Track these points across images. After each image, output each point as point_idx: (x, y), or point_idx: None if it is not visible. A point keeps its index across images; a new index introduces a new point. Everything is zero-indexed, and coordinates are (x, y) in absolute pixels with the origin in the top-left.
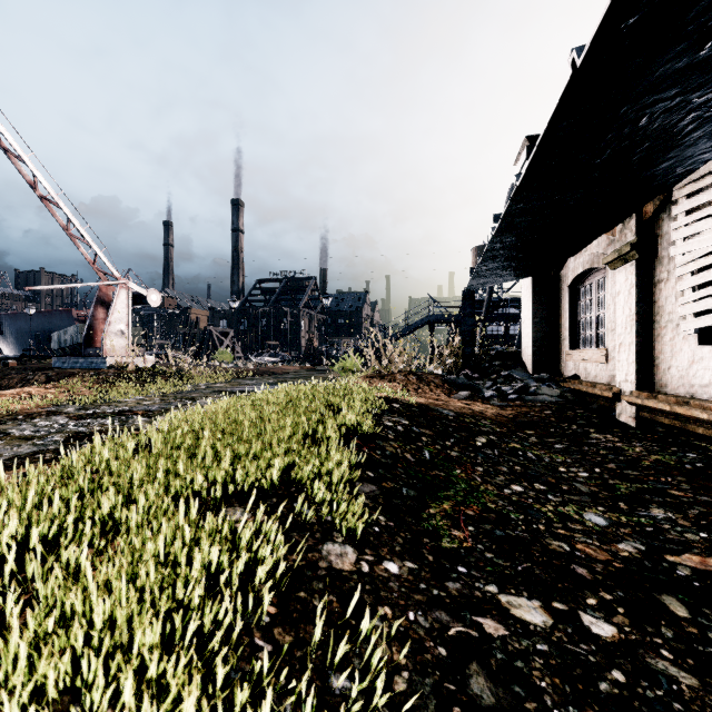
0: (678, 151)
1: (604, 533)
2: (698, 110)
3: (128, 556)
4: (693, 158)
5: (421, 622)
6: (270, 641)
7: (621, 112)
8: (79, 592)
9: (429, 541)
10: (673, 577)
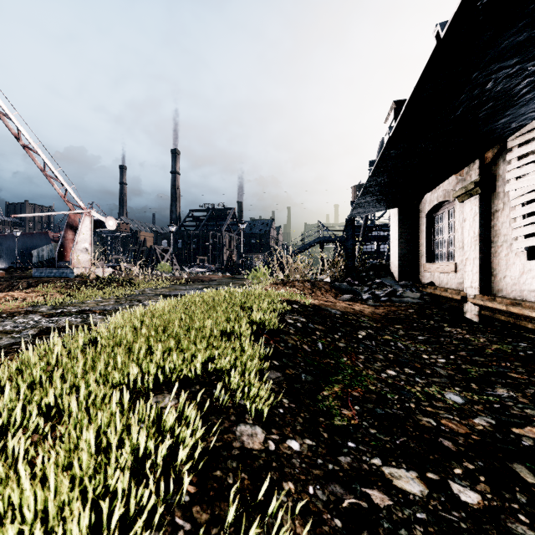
0: (513, 110)
1: (462, 410)
2: (531, 76)
3: (65, 445)
4: (525, 115)
5: (319, 495)
6: (189, 519)
7: (472, 77)
8: (14, 484)
9: (324, 420)
10: (520, 448)
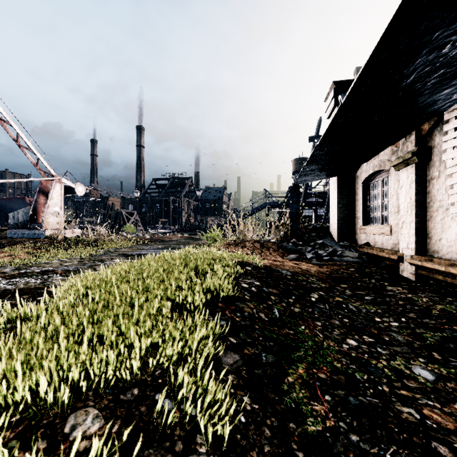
0: None
1: (437, 391)
2: None
3: None
4: None
5: None
6: None
7: (434, 37)
8: None
9: (295, 426)
10: None
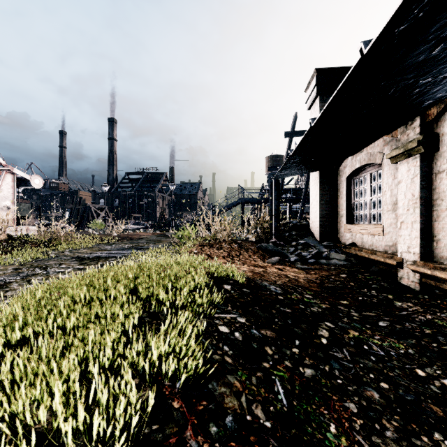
0: None
1: None
2: None
3: None
4: None
5: None
6: None
7: None
8: None
9: None
10: None
